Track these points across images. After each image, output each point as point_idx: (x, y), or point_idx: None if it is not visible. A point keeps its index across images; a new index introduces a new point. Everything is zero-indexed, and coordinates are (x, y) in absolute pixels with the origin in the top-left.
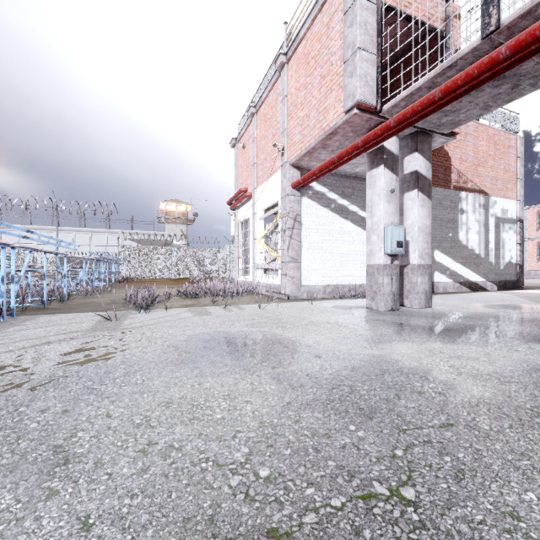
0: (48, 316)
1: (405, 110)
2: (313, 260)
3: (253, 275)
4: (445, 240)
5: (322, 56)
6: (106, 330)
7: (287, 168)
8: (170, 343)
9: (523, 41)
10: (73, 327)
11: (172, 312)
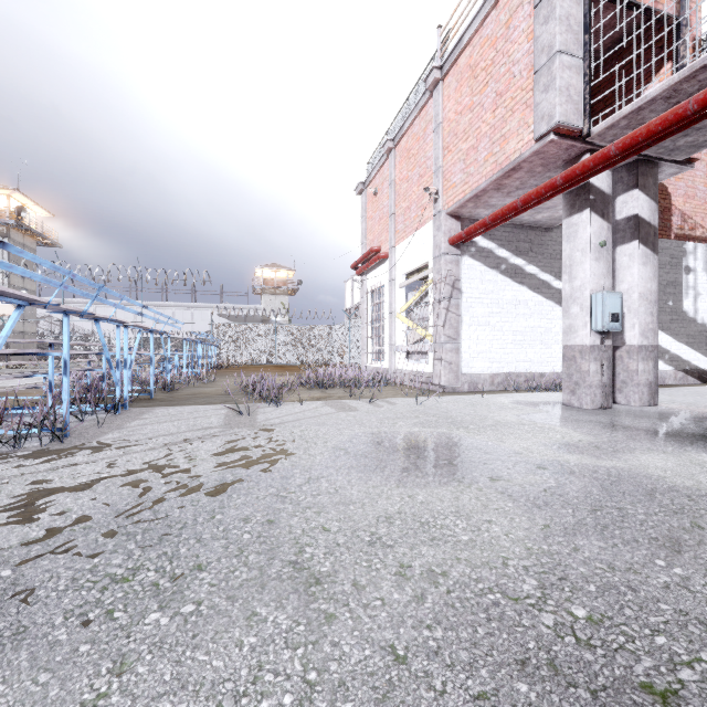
0: (164, 409)
1: (635, 131)
2: (477, 340)
3: (390, 360)
4: (663, 310)
5: (498, 67)
6: (244, 426)
7: (442, 218)
8: (333, 445)
9: None
10: (203, 423)
11: (307, 406)
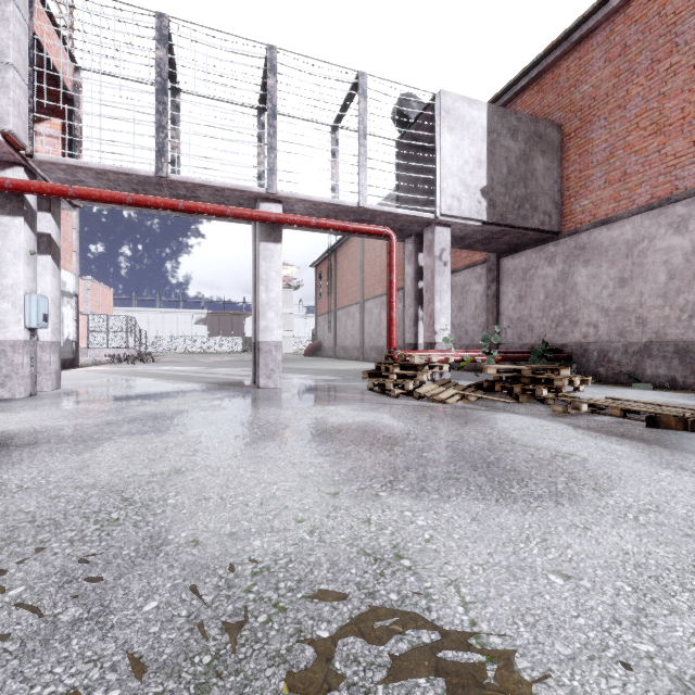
0: None
1: (91, 190)
2: None
3: None
4: None
5: None
6: None
7: None
8: None
9: (193, 208)
10: None
11: None
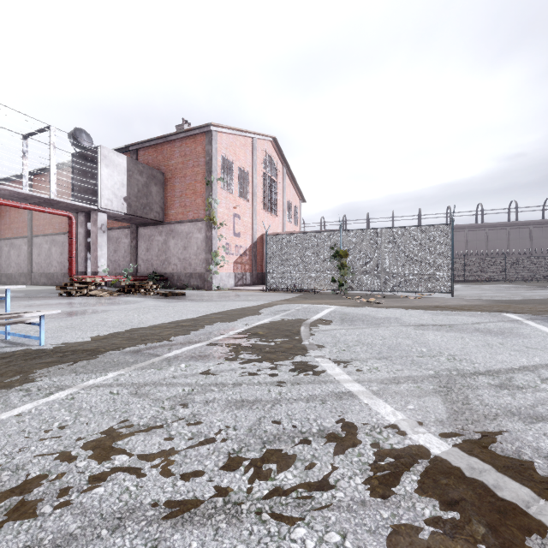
0: None
1: None
2: None
3: None
4: None
5: None
6: None
7: None
8: None
9: None
10: None
11: None
